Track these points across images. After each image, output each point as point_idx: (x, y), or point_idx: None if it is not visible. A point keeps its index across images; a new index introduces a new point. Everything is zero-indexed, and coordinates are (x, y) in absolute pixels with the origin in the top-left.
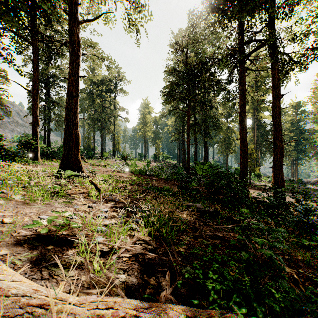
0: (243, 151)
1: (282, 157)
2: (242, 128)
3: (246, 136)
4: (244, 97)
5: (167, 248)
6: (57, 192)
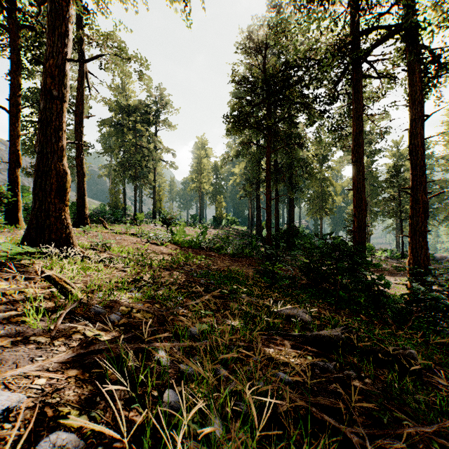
0: (358, 210)
1: (427, 218)
2: (357, 172)
3: (364, 185)
4: (361, 120)
5: None
6: None
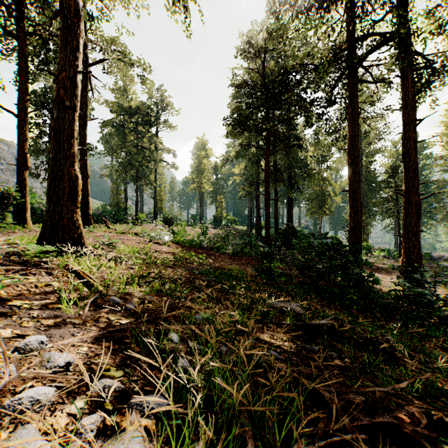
0: (354, 210)
1: (419, 219)
2: (352, 173)
3: (359, 186)
4: (356, 124)
5: None
6: None
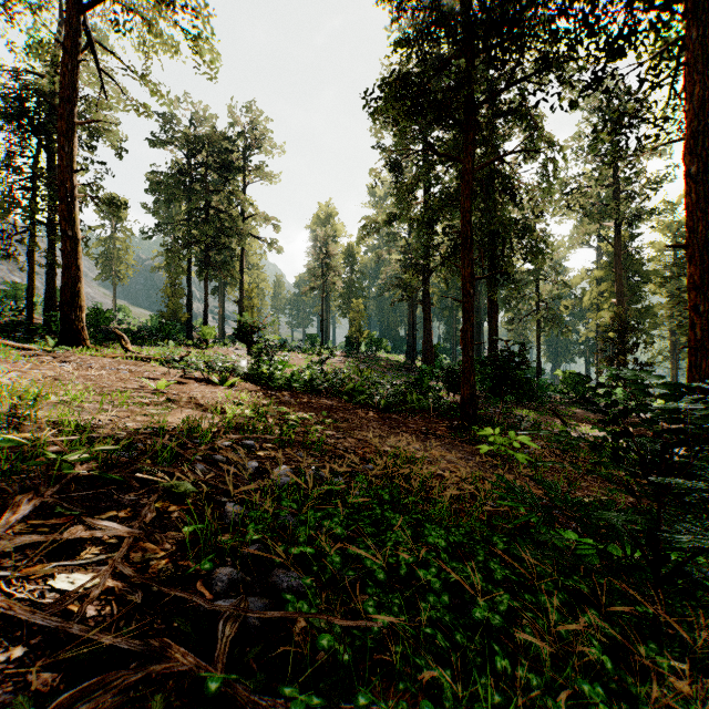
0: (706, 295)
1: None
2: (701, 198)
3: None
4: None
5: None
6: None
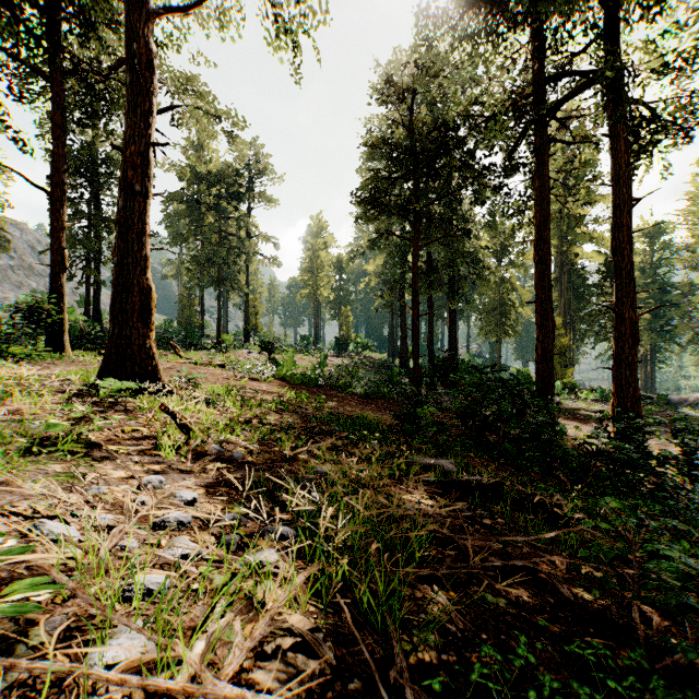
0: (543, 331)
1: (637, 344)
2: (540, 277)
3: (551, 296)
4: (546, 204)
5: (377, 649)
6: (64, 438)
